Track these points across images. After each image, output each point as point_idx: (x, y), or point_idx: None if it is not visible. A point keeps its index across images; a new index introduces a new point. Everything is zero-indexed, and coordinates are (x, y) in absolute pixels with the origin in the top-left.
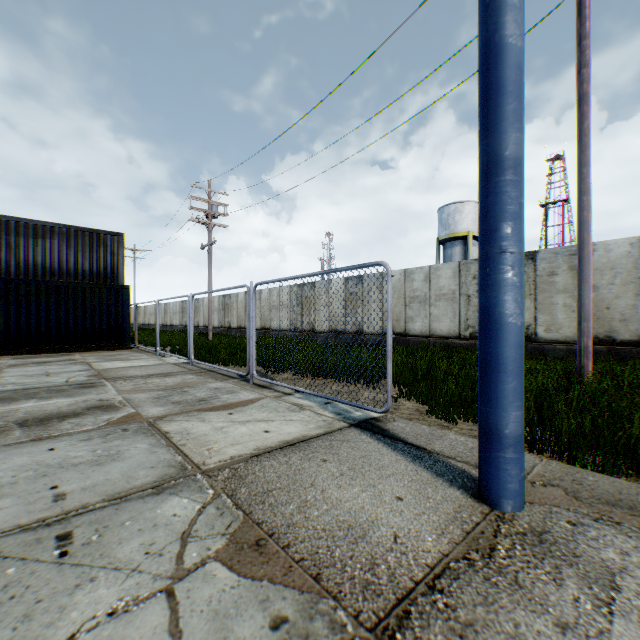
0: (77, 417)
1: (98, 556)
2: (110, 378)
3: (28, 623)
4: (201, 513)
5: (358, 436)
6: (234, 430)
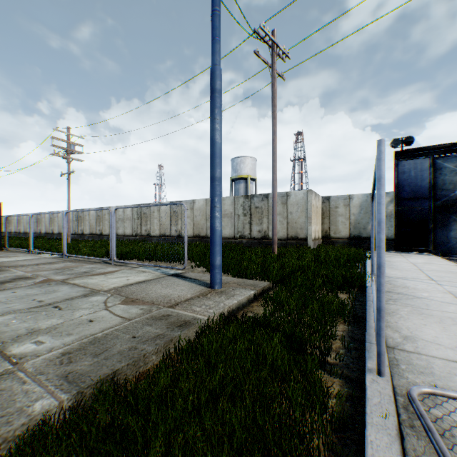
0: (12, 282)
1: (75, 308)
2: (9, 266)
3: (64, 317)
4: (108, 298)
5: (171, 278)
6: (111, 280)
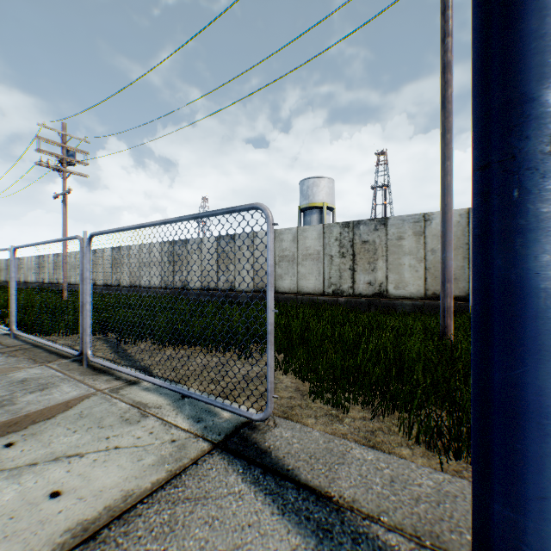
0: None
1: None
2: None
3: None
4: None
5: (223, 477)
6: None
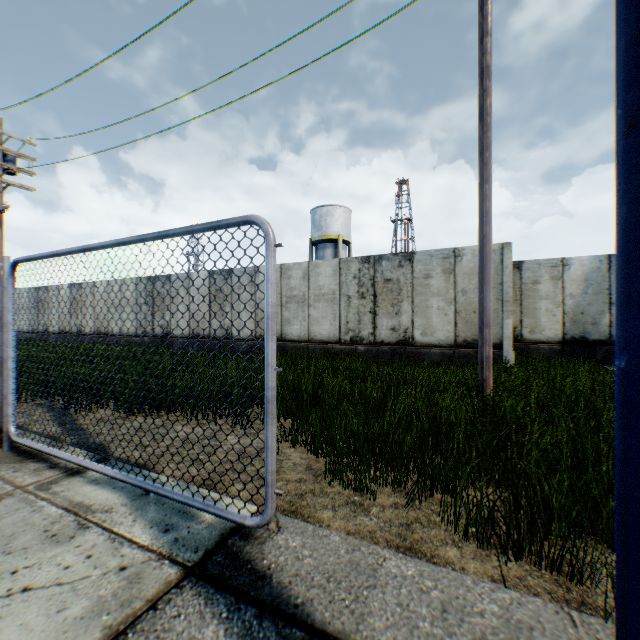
0: None
1: None
2: None
3: None
4: None
5: (195, 631)
6: None
